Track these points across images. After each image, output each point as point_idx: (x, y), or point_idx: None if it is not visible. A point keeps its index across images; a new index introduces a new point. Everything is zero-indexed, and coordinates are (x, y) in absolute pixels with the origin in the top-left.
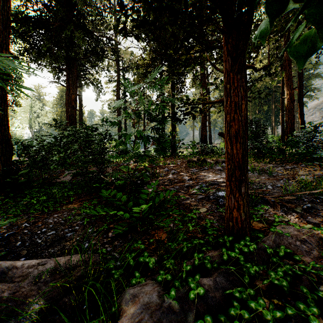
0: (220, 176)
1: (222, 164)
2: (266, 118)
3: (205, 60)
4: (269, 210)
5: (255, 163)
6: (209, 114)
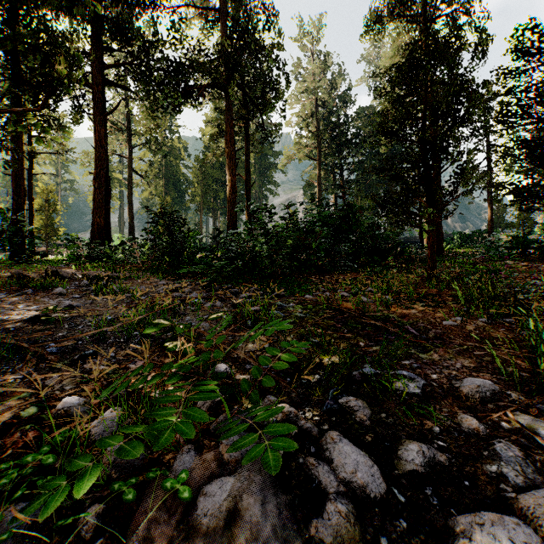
0: (35, 308)
1: (81, 282)
2: (223, 210)
3: (105, 84)
4: (3, 375)
5: (151, 278)
6: (130, 188)
